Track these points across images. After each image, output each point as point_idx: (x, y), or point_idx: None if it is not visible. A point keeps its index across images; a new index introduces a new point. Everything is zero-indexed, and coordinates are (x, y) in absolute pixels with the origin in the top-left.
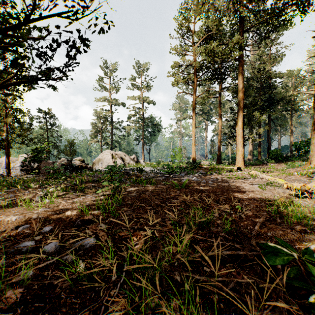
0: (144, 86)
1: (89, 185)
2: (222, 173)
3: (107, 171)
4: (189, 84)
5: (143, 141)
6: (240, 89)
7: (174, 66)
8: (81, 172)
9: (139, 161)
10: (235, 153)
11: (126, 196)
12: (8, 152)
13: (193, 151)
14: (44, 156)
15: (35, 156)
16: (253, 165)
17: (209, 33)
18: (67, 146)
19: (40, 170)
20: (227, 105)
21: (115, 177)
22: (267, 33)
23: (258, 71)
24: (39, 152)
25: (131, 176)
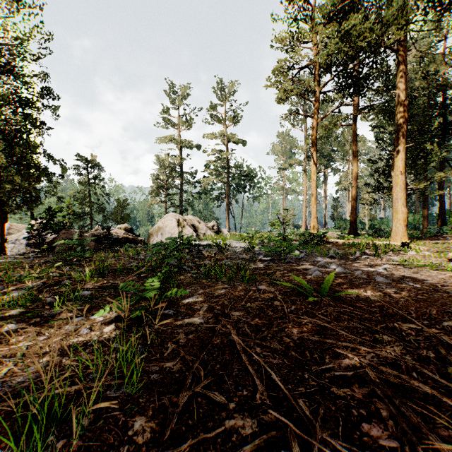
0: (229, 117)
1: (107, 281)
2: (378, 253)
3: (155, 248)
4: (306, 99)
5: (227, 200)
6: (401, 102)
7: (279, 70)
8: (119, 249)
9: (220, 231)
10: (374, 219)
11: (174, 329)
12: (0, 215)
13: (312, 214)
14: (66, 222)
15: (50, 221)
16: (419, 238)
17: (345, 3)
18: (117, 209)
19: (56, 245)
20: (360, 142)
21: (171, 262)
22: (450, 1)
23: (423, 77)
24: (55, 215)
25: (204, 259)
